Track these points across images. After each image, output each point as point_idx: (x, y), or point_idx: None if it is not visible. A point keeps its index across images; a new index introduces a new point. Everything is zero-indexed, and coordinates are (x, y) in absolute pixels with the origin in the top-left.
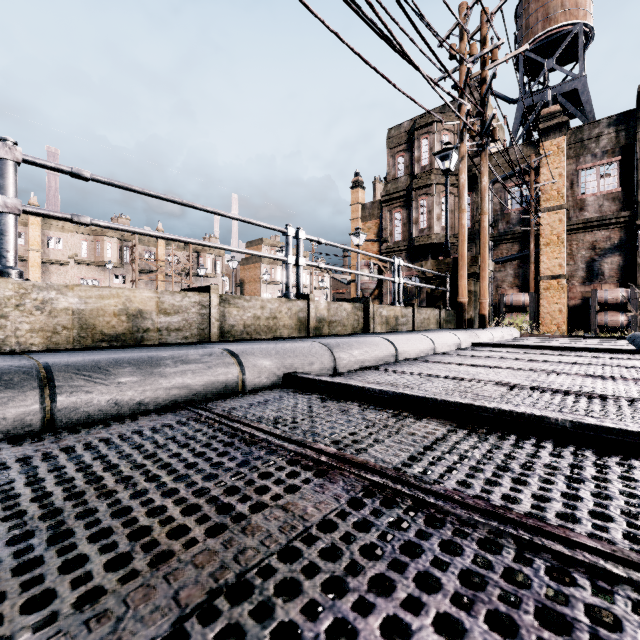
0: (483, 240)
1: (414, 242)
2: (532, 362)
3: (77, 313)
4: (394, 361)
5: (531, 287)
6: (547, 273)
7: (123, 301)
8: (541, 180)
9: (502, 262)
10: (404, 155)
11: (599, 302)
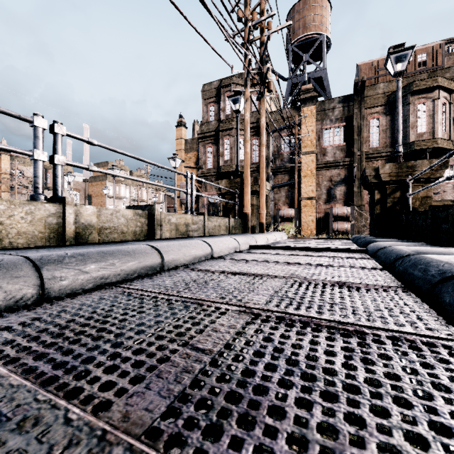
0: (262, 166)
1: (221, 169)
2: (289, 265)
3: None
4: (158, 271)
5: (296, 205)
6: (305, 195)
7: None
8: (301, 133)
9: (278, 187)
10: (214, 105)
11: (334, 215)
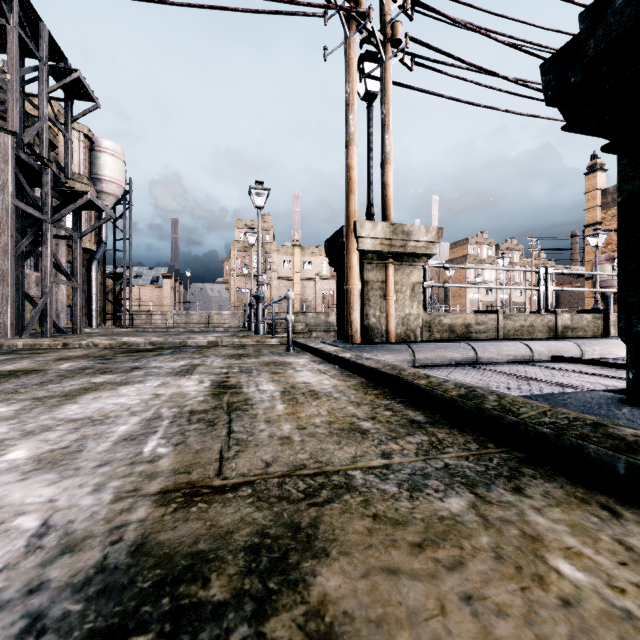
0: None
1: None
2: None
3: (449, 325)
4: None
5: None
6: None
7: (463, 319)
8: None
9: None
10: None
11: None
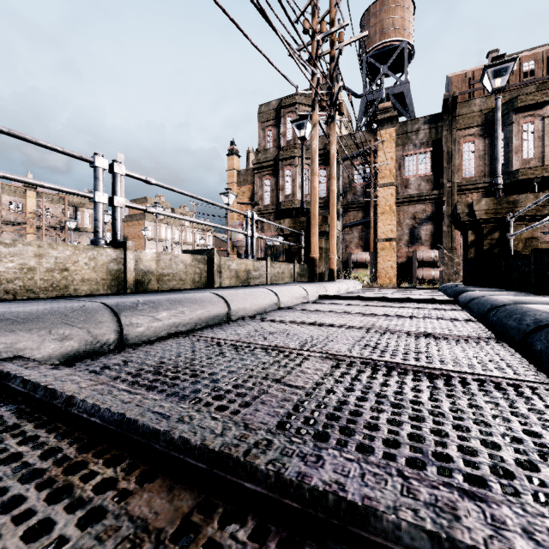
0: (332, 202)
1: (280, 206)
2: (368, 316)
3: None
4: (225, 321)
5: (371, 247)
6: (383, 236)
7: None
8: (378, 161)
9: (350, 226)
10: (273, 129)
11: (418, 260)
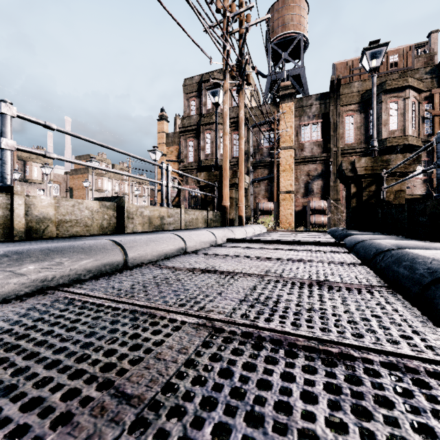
0: (241, 158)
1: (202, 163)
2: (266, 261)
3: None
4: (120, 269)
5: (275, 198)
6: (284, 189)
7: None
8: (280, 128)
9: (258, 181)
10: (195, 100)
11: (311, 209)
